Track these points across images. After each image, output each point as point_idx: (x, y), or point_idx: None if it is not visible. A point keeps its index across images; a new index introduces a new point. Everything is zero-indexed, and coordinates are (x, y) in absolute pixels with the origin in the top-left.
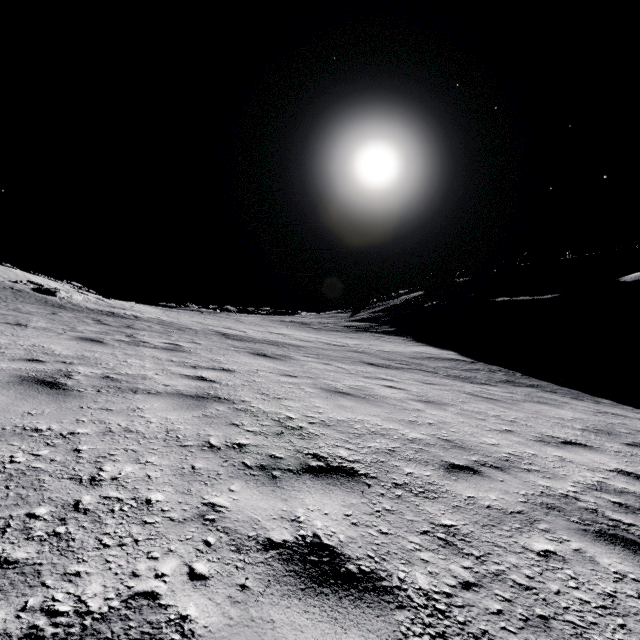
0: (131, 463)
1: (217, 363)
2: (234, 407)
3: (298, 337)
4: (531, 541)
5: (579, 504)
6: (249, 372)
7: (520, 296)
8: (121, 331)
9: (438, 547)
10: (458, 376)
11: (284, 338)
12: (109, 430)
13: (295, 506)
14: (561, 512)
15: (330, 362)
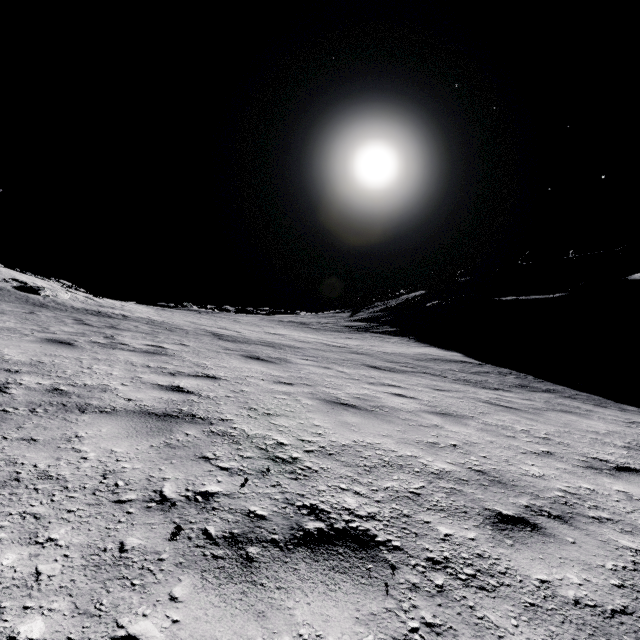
0: (19, 545)
1: (202, 368)
2: (210, 430)
3: (296, 338)
4: None
5: None
6: (237, 379)
7: (524, 295)
8: (101, 332)
9: None
10: (468, 380)
11: (281, 339)
12: (15, 477)
13: (278, 630)
14: None
15: (330, 365)
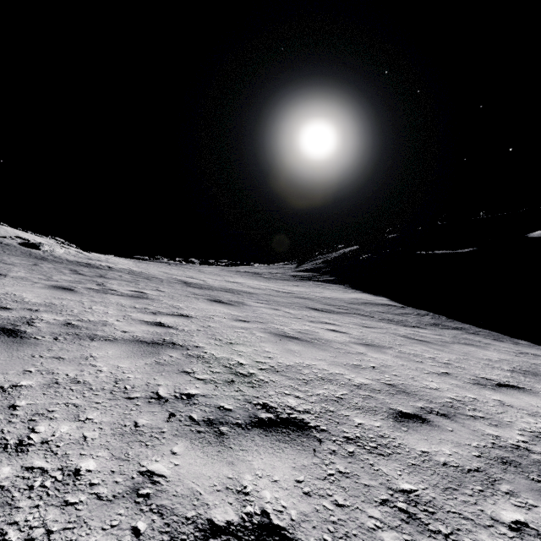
0: (69, 421)
1: (176, 309)
2: (187, 353)
3: (251, 285)
4: (498, 509)
5: (533, 457)
6: (205, 317)
7: (441, 250)
8: (93, 280)
9: (401, 523)
10: (391, 320)
11: (239, 286)
12: (55, 381)
13: (242, 471)
14: (518, 468)
15: (279, 307)
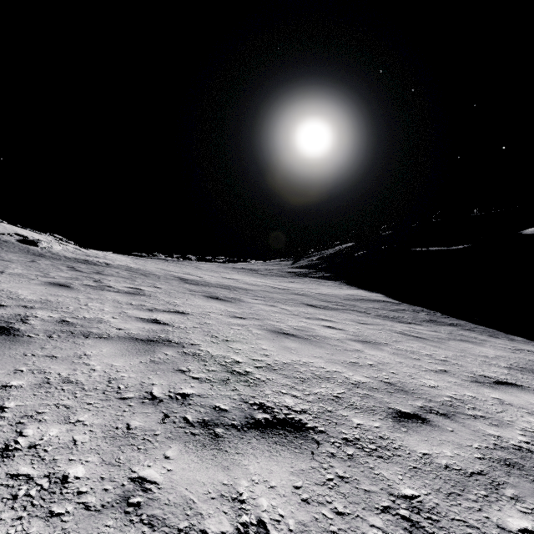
0: (59, 423)
1: (173, 306)
2: (183, 351)
3: (247, 281)
4: (504, 516)
5: None
6: (201, 314)
7: (436, 247)
8: (90, 277)
9: (404, 532)
10: (387, 316)
11: (235, 282)
12: (46, 381)
13: (238, 477)
14: (522, 470)
15: (275, 304)
